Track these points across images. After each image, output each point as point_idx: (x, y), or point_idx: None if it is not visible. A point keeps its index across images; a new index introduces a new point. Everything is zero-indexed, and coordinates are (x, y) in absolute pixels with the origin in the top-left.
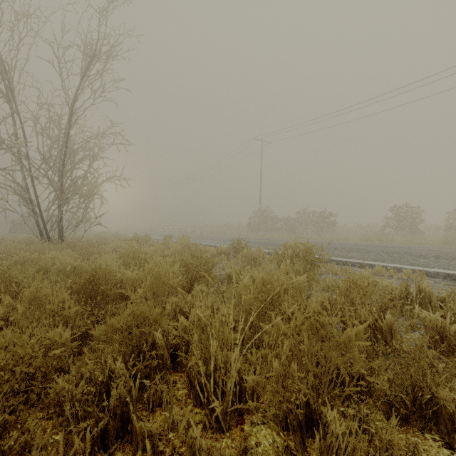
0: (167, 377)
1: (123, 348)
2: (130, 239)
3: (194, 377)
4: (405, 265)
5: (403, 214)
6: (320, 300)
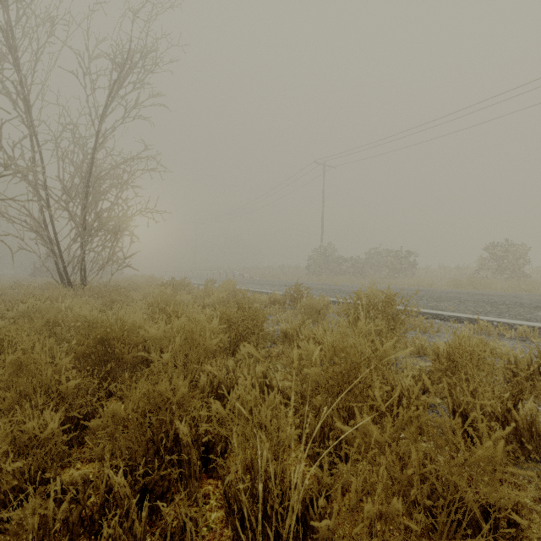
0: (196, 491)
1: (132, 445)
2: (164, 284)
3: (234, 498)
4: (519, 320)
5: (503, 254)
6: (416, 374)
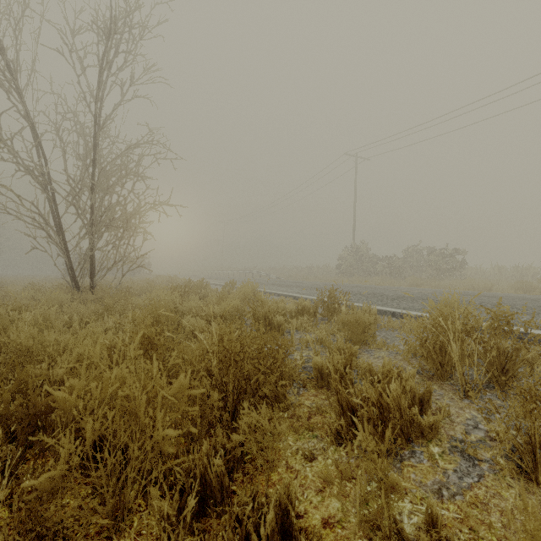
0: None
1: None
2: (174, 287)
3: None
4: None
5: None
6: None
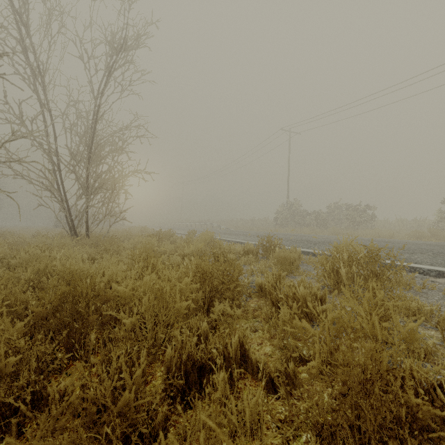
0: None
1: None
2: (151, 235)
3: None
4: None
5: None
6: None
